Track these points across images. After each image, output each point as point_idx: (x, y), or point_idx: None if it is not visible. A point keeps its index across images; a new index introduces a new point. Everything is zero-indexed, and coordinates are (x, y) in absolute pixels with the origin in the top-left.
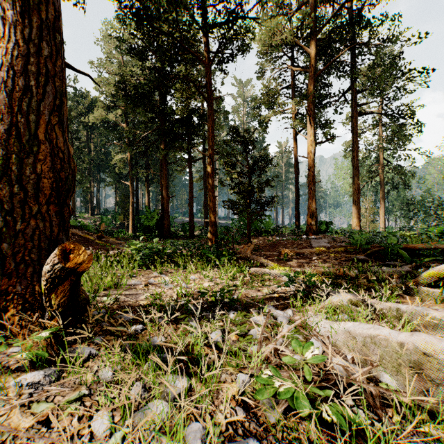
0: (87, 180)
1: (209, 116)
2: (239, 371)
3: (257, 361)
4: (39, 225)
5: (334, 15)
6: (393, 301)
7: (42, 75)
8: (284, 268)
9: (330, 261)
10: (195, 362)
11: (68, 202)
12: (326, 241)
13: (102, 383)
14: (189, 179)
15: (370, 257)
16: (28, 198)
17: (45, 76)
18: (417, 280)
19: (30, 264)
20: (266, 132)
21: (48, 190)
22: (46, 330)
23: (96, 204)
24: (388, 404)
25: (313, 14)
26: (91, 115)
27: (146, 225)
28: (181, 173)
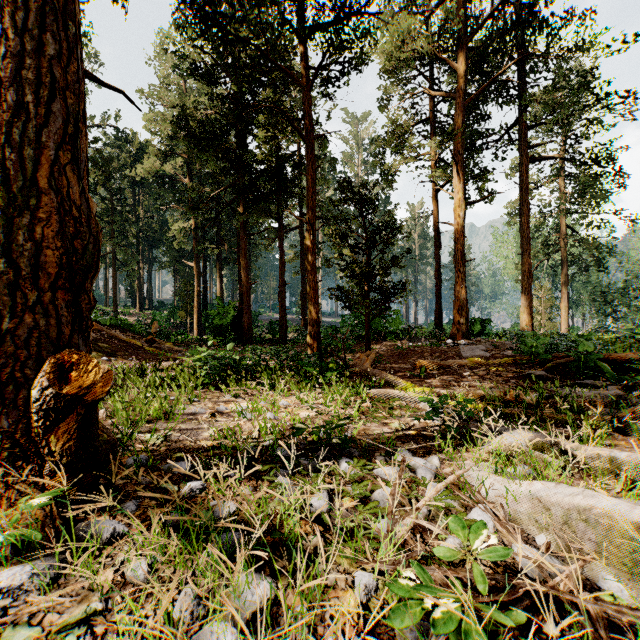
0: (134, 259)
1: (308, 162)
2: (359, 566)
3: (387, 547)
4: (40, 322)
5: (493, 13)
6: (598, 443)
7: (45, 86)
8: (423, 390)
9: (491, 379)
10: (286, 549)
11: (87, 286)
12: (483, 347)
13: (128, 588)
14: (280, 257)
15: (552, 373)
16: (22, 279)
17: (50, 88)
18: (637, 410)
19: (23, 385)
20: (392, 188)
21: (54, 267)
22: (42, 494)
23: (147, 294)
24: (621, 635)
25: (462, 12)
26: (139, 166)
27: (218, 324)
28: (268, 250)
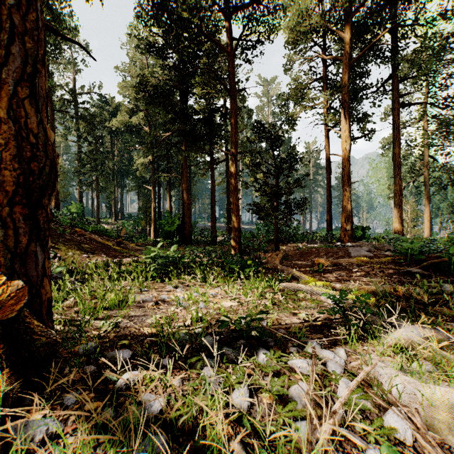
0: (110, 185)
1: (232, 110)
2: None
3: None
4: None
5: None
6: None
7: (6, 31)
8: (323, 284)
9: (376, 275)
10: None
11: (44, 202)
12: (367, 249)
13: None
14: (211, 182)
15: (426, 270)
16: None
17: (10, 33)
18: None
19: None
20: (294, 130)
21: (12, 186)
22: None
23: (120, 209)
24: None
25: None
26: (113, 119)
27: (167, 230)
28: (203, 177)
